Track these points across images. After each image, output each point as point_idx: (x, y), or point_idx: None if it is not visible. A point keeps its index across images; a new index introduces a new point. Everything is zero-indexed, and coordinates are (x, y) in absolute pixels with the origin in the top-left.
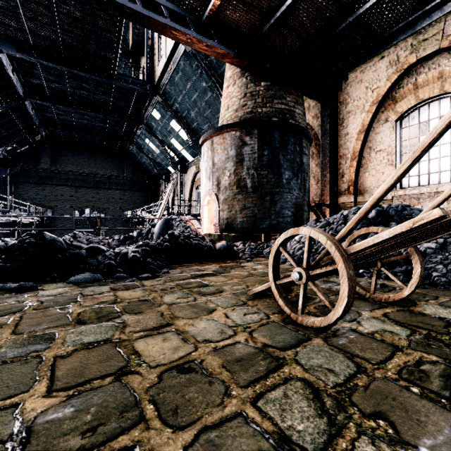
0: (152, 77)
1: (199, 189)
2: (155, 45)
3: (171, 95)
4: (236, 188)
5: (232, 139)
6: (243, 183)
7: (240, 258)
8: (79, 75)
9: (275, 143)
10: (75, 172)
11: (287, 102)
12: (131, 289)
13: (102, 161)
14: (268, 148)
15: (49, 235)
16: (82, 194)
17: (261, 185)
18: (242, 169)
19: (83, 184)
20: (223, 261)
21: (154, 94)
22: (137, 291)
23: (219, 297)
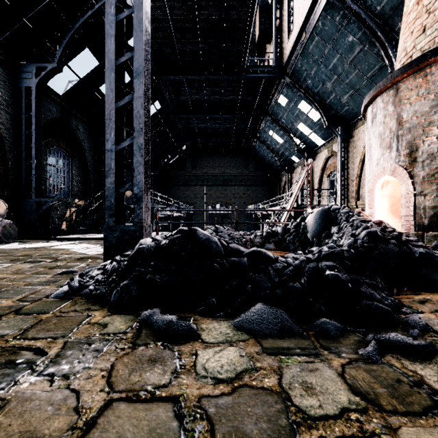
0: (280, 59)
1: (331, 176)
2: (283, 23)
3: (302, 71)
4: None
5: None
6: None
7: None
8: (214, 81)
9: None
10: (208, 173)
11: None
12: (429, 420)
13: (229, 161)
14: None
15: (202, 233)
16: (214, 192)
17: None
18: None
19: (214, 183)
20: None
21: (282, 76)
22: None
23: None
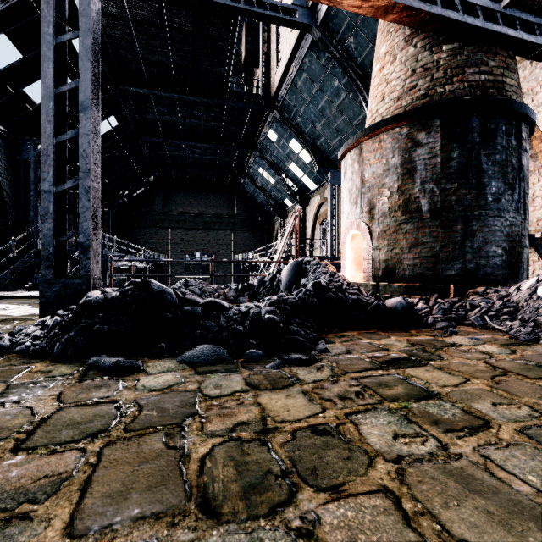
0: (268, 89)
1: (324, 224)
2: (272, 49)
3: (291, 107)
4: (401, 214)
5: (394, 141)
6: (414, 205)
7: (432, 326)
8: (190, 102)
9: (472, 136)
10: (185, 213)
11: (489, 69)
12: (282, 390)
13: (212, 199)
14: (460, 146)
15: (157, 285)
16: (193, 237)
17: (446, 207)
18: (411, 184)
19: (193, 226)
20: (402, 329)
21: (271, 109)
22: (294, 396)
23: (504, 448)
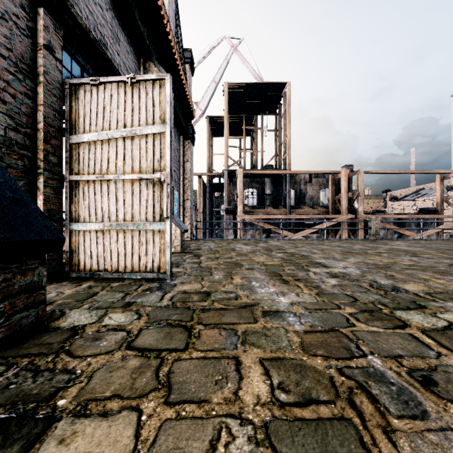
0: None
1: None
2: None
3: None
4: None
5: None
6: None
7: None
8: None
9: None
10: None
11: None
12: None
13: None
14: None
15: None
16: None
17: None
18: None
19: None
20: None
21: None
22: None
23: None
